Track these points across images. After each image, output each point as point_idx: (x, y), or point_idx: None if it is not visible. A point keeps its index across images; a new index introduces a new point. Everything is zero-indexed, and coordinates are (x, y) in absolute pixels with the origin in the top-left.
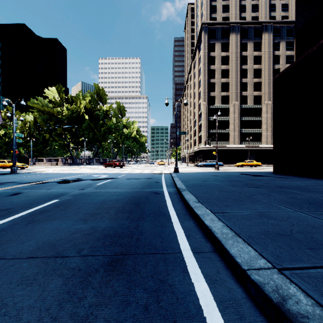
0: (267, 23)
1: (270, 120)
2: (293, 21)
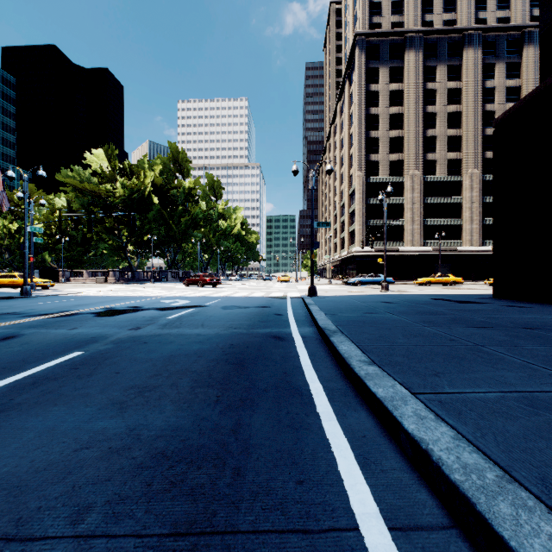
0: (471, 31)
1: (478, 203)
2: (519, 26)
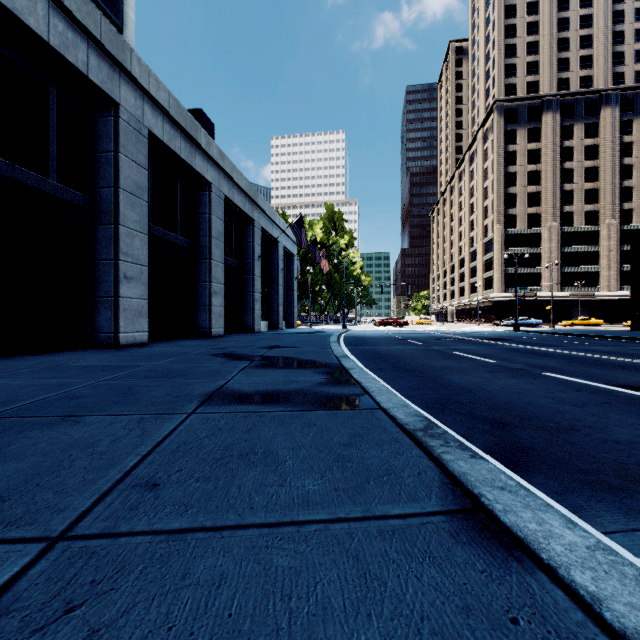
0: (609, 91)
1: (615, 251)
2: None
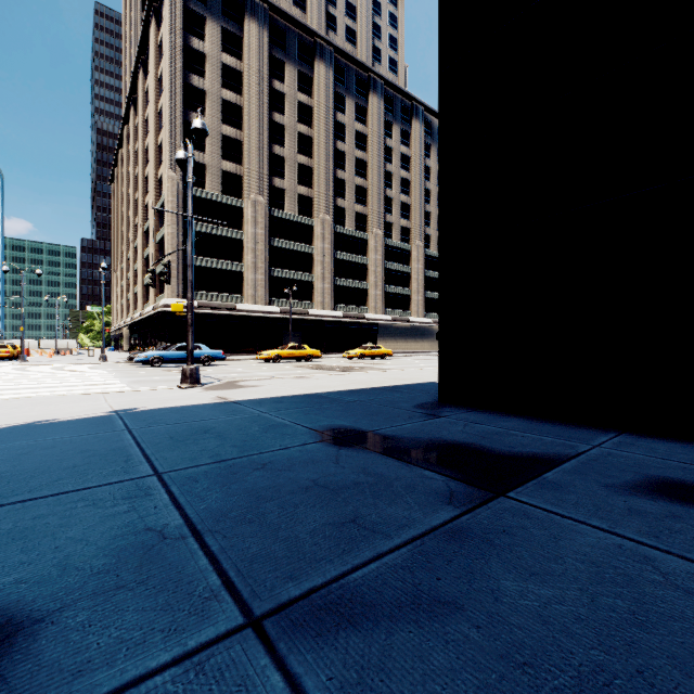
0: (324, 41)
1: (330, 258)
2: (367, 66)
